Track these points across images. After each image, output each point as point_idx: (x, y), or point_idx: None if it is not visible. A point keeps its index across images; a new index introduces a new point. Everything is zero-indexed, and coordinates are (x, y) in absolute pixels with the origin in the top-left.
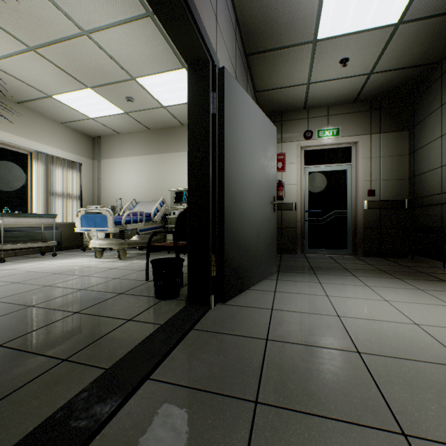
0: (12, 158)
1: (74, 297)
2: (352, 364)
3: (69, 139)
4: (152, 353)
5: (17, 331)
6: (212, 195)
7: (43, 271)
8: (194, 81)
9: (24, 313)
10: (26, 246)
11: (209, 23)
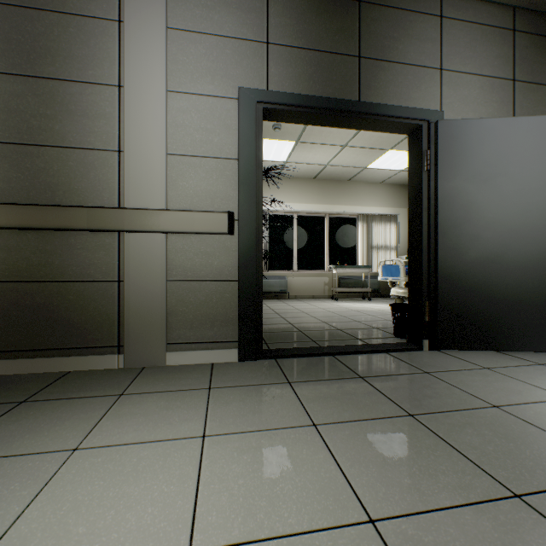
0: (345, 223)
1: (347, 323)
2: (463, 402)
3: (387, 195)
4: (343, 349)
5: (309, 329)
6: (427, 246)
7: (350, 308)
8: (411, 147)
9: (318, 324)
10: (349, 290)
11: (421, 89)
